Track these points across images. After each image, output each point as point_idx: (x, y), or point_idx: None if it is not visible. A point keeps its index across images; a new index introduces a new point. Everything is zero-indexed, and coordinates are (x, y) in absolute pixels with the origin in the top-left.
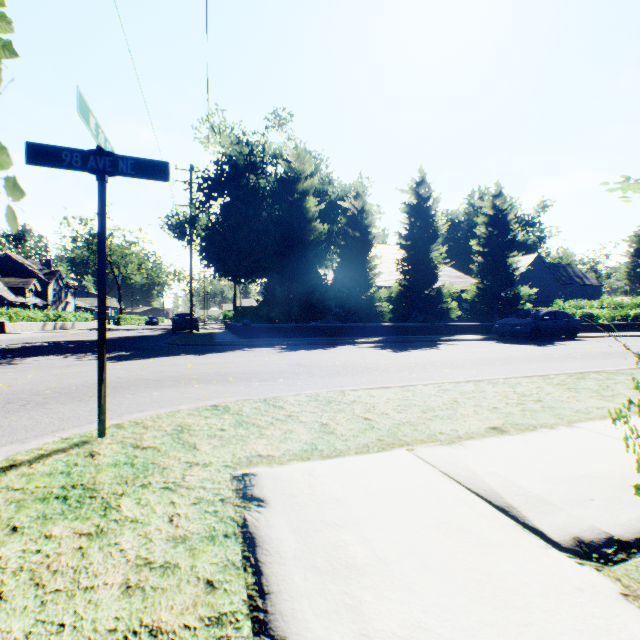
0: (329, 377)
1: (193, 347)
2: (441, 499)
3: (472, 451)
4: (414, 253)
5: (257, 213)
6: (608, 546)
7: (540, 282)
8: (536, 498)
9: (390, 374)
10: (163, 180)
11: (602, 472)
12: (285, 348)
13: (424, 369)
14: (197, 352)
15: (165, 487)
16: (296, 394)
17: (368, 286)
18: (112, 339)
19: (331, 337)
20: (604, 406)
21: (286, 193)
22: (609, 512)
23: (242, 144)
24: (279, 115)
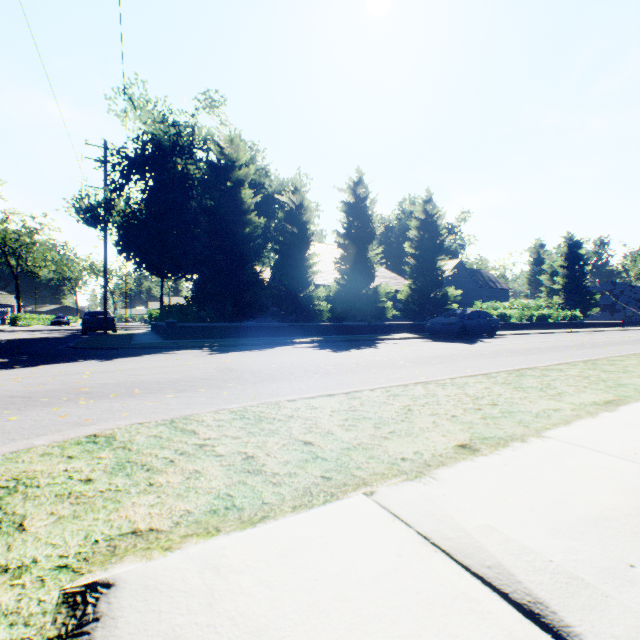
0: (263, 383)
1: (101, 351)
2: (434, 601)
3: (449, 487)
4: (352, 252)
5: (185, 201)
6: None
7: (462, 285)
8: (564, 575)
9: (332, 377)
10: None
11: (613, 508)
12: (215, 350)
13: (367, 370)
14: (104, 357)
15: None
16: (217, 410)
17: (307, 284)
18: None
19: (268, 337)
20: (559, 407)
21: (218, 181)
22: None
23: (168, 123)
24: (211, 97)
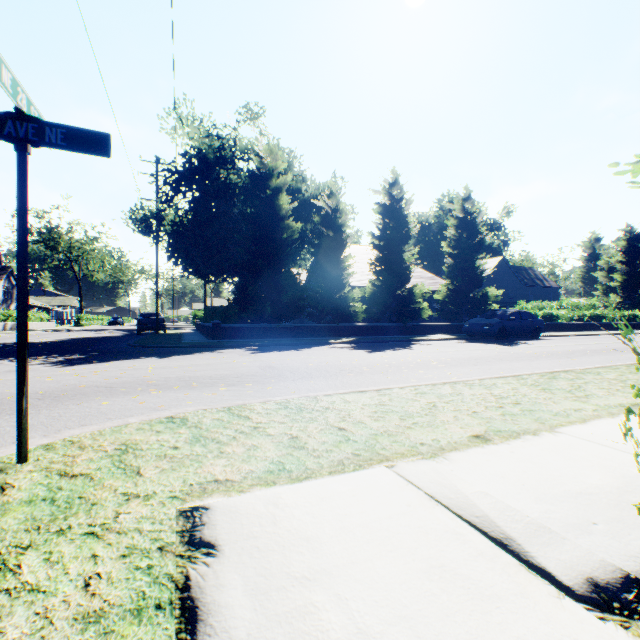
0: (301, 380)
1: (157, 349)
2: (430, 532)
3: (457, 465)
4: (387, 253)
5: (228, 209)
6: (628, 589)
7: (505, 284)
8: (535, 525)
9: (365, 376)
10: (103, 155)
11: (597, 487)
12: (256, 349)
13: (399, 370)
14: (161, 354)
15: (89, 532)
16: (265, 401)
17: (342, 286)
18: (68, 341)
19: (305, 337)
20: (581, 408)
21: (258, 189)
22: (617, 540)
23: (212, 137)
24: (251, 109)
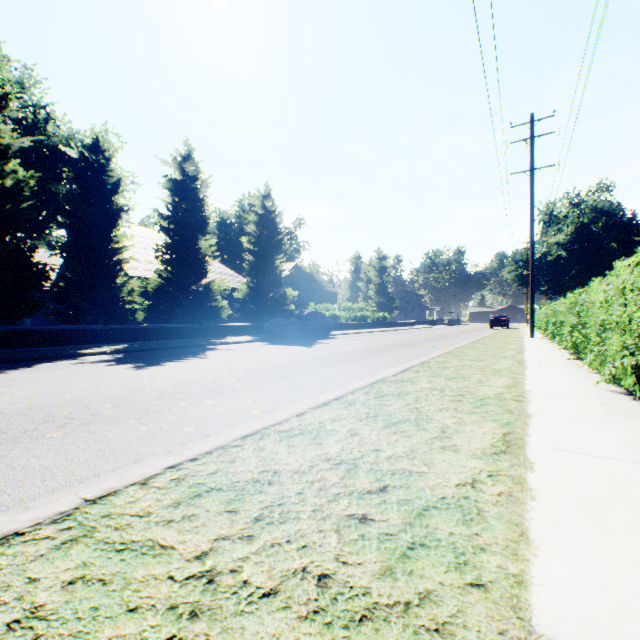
0: None
1: None
2: None
3: None
4: (180, 240)
5: None
6: None
7: (298, 287)
8: None
9: (91, 434)
10: None
11: None
12: None
13: (172, 404)
14: None
15: None
16: None
17: (112, 274)
18: None
19: (42, 347)
20: (472, 474)
21: None
22: None
23: None
24: None
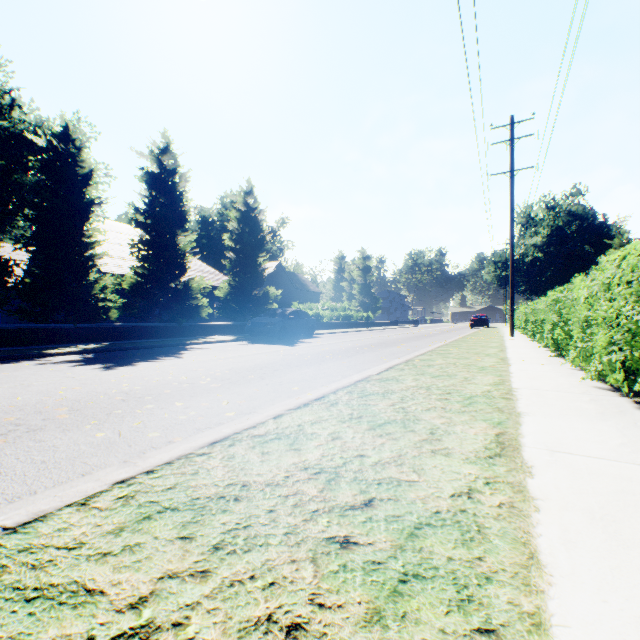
0: None
1: None
2: None
3: None
4: (157, 235)
5: None
6: None
7: (282, 287)
8: None
9: (37, 442)
10: None
11: None
12: None
13: (138, 407)
14: None
15: None
16: None
17: (84, 270)
18: None
19: (4, 347)
20: (468, 482)
21: None
22: None
23: None
24: None
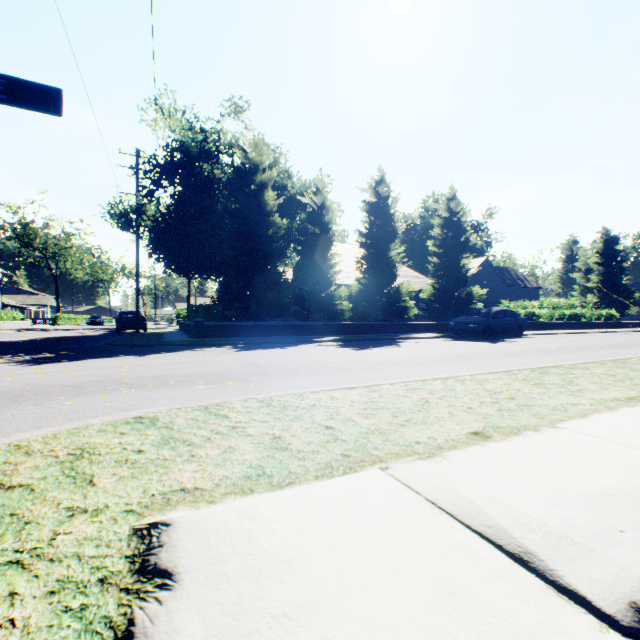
0: (286, 378)
1: (136, 347)
2: (435, 548)
3: (459, 466)
4: (374, 252)
5: (212, 205)
6: None
7: (488, 284)
8: (556, 535)
9: (353, 373)
10: (53, 113)
11: (614, 487)
12: (240, 347)
13: (387, 367)
14: (139, 353)
15: (12, 561)
16: (246, 399)
17: (328, 284)
18: (40, 340)
19: (290, 336)
20: (578, 402)
21: (243, 184)
22: None
23: (195, 130)
24: (236, 103)
